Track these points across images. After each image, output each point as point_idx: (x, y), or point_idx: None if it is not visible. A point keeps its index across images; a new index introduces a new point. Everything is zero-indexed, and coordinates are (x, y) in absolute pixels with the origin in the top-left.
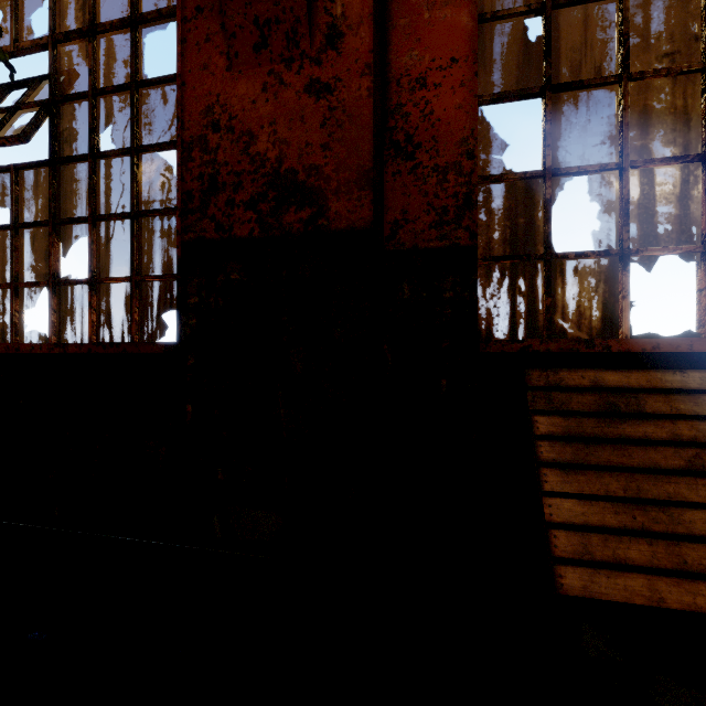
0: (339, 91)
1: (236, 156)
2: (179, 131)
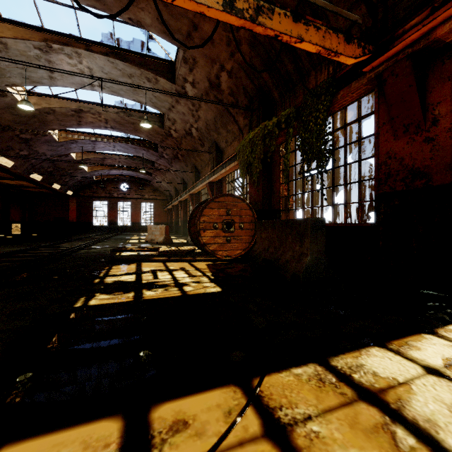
0: (437, 139)
1: (397, 166)
2: (375, 153)
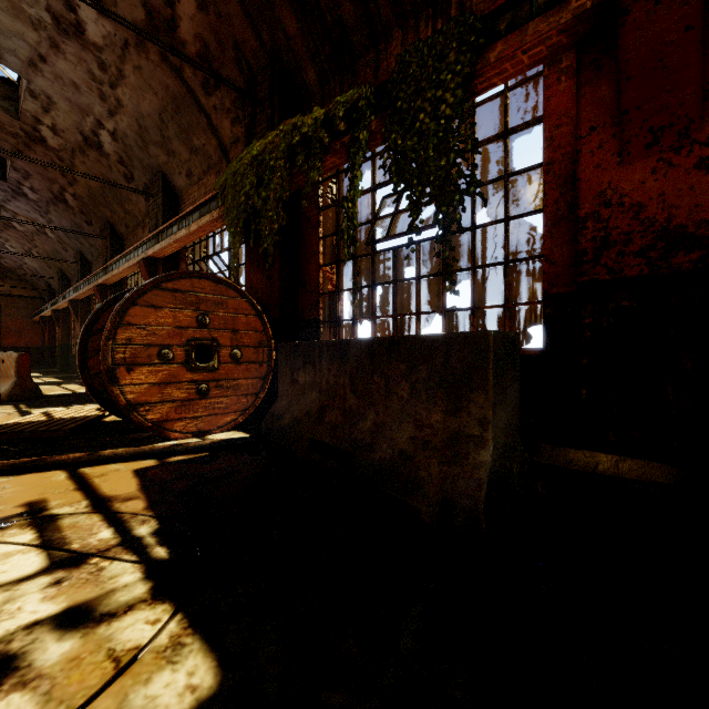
0: None
1: (626, 221)
2: (545, 202)
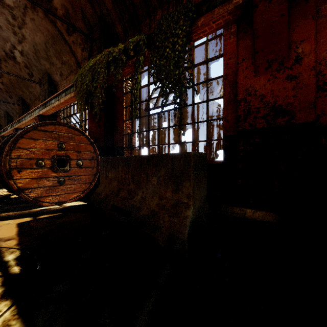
0: (300, 77)
1: (257, 102)
2: (224, 93)
